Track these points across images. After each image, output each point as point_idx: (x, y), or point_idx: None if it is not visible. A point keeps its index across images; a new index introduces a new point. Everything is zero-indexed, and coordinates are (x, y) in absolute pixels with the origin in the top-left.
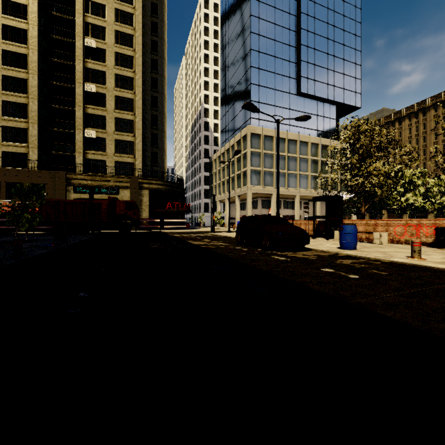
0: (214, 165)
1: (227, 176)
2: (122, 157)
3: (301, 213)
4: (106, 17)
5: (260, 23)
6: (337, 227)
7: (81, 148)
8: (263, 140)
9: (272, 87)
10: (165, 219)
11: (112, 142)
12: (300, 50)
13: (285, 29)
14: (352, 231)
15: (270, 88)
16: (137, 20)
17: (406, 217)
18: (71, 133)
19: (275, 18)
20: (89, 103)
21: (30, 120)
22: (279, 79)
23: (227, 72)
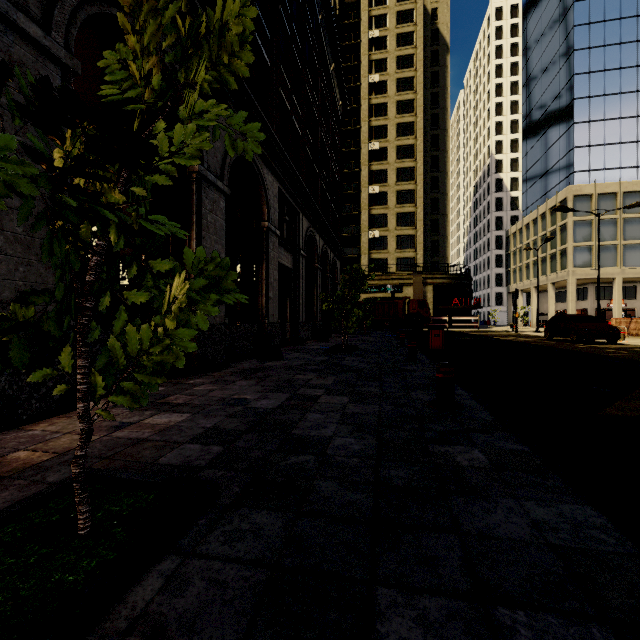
0: (512, 241)
1: (534, 256)
2: (403, 252)
3: None
4: (387, 114)
5: (591, 31)
6: None
7: (366, 249)
8: (596, 201)
9: (616, 116)
10: (453, 317)
11: (394, 239)
12: None
13: None
14: None
15: (612, 119)
16: (418, 104)
17: None
18: (357, 235)
19: (622, 9)
20: (372, 205)
21: None
22: (629, 100)
23: (534, 109)
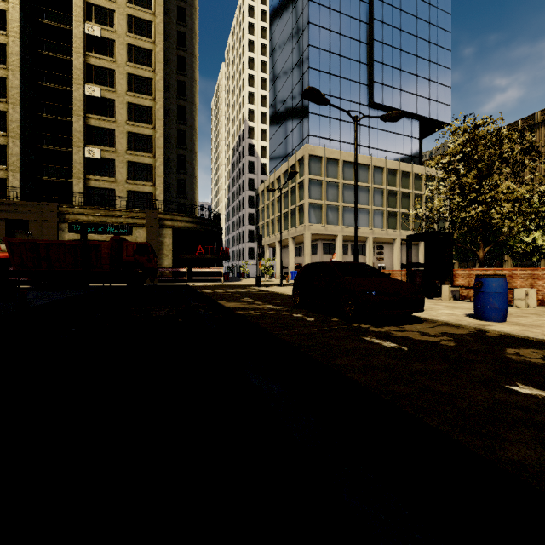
0: (261, 199)
1: (278, 212)
2: (137, 185)
3: (374, 260)
4: None
5: (321, 12)
6: (444, 280)
7: (81, 172)
8: (325, 164)
9: (337, 95)
10: (194, 268)
11: (124, 165)
12: (373, 47)
13: (354, 20)
14: (501, 288)
15: (335, 97)
16: (157, 2)
17: (508, 265)
18: (68, 152)
19: (341, 5)
20: (92, 112)
21: (9, 133)
22: (345, 85)
23: (278, 78)
